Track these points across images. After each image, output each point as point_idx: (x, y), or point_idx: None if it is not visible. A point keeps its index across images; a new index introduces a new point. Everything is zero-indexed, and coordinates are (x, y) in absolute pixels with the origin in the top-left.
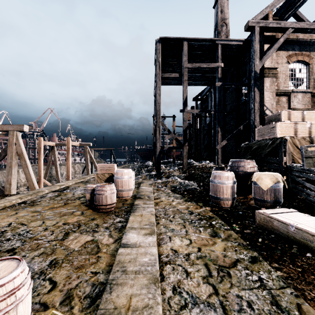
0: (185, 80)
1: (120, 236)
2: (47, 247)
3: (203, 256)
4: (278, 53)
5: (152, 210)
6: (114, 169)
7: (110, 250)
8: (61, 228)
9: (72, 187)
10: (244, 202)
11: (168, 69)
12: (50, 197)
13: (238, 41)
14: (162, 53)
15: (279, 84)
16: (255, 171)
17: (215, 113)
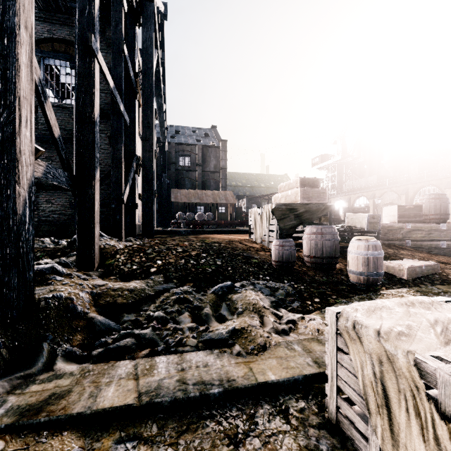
0: None
1: None
2: None
3: None
4: None
5: None
6: None
7: None
8: None
9: None
10: None
11: None
12: None
13: None
14: None
15: None
16: None
17: None
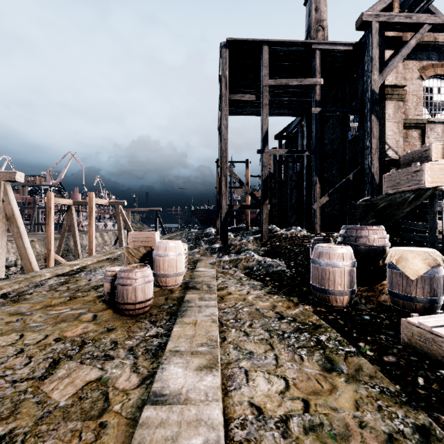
0: (265, 104)
1: (153, 369)
2: (7, 398)
3: (317, 424)
4: (406, 64)
5: (214, 312)
6: (155, 240)
7: (129, 406)
8: (48, 350)
9: (90, 268)
10: (369, 297)
11: (239, 91)
12: (51, 285)
13: (346, 44)
14: (230, 66)
15: (407, 111)
16: (386, 244)
17: (308, 156)
